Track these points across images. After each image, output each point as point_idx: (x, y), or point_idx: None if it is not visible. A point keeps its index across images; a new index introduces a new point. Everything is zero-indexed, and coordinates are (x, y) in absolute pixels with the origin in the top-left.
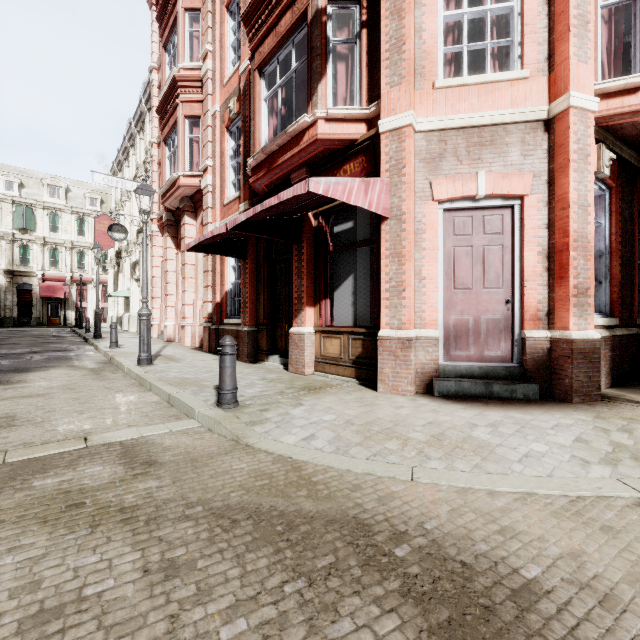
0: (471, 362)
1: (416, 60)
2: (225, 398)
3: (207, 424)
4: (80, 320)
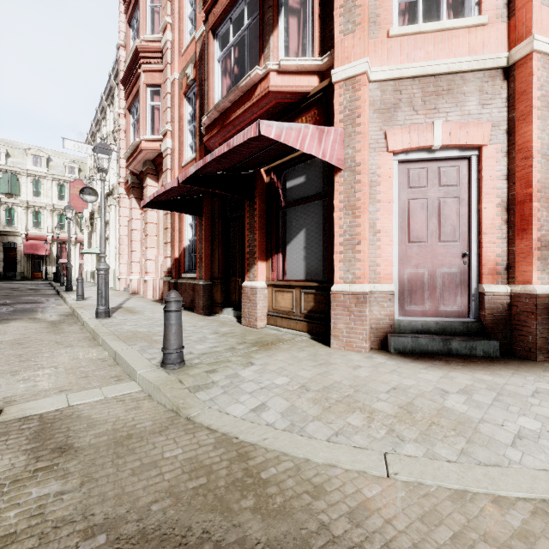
0: (426, 317)
1: (370, 8)
2: (169, 358)
3: (147, 389)
4: (57, 274)
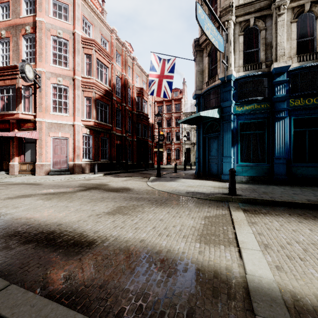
0: (59, 168)
1: (46, 107)
2: None
3: None
4: None
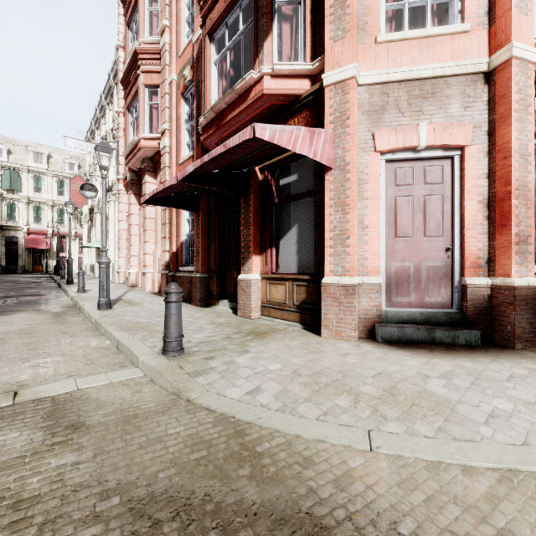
0: (412, 308)
1: (359, 16)
2: (170, 346)
3: (149, 374)
4: (57, 268)
